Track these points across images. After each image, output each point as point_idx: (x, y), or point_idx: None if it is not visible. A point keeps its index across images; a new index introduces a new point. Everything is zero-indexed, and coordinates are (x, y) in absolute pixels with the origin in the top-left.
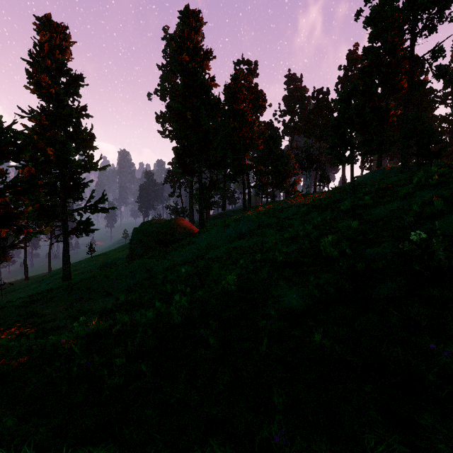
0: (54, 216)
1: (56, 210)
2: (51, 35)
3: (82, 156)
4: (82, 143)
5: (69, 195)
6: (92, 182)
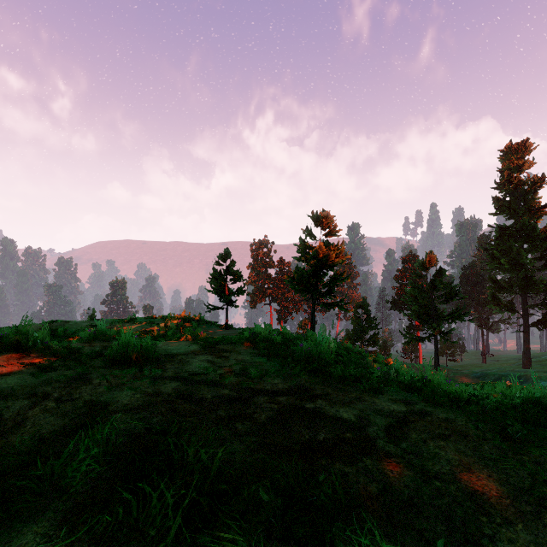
0: (513, 310)
1: (514, 305)
2: (509, 161)
3: (543, 252)
4: (540, 242)
5: (527, 291)
6: (544, 282)
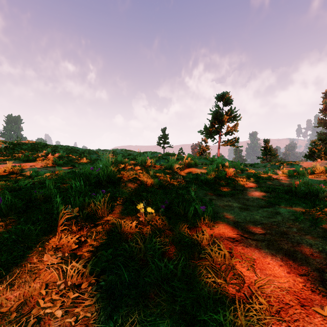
0: None
1: None
2: (326, 99)
3: None
4: None
5: None
6: None
